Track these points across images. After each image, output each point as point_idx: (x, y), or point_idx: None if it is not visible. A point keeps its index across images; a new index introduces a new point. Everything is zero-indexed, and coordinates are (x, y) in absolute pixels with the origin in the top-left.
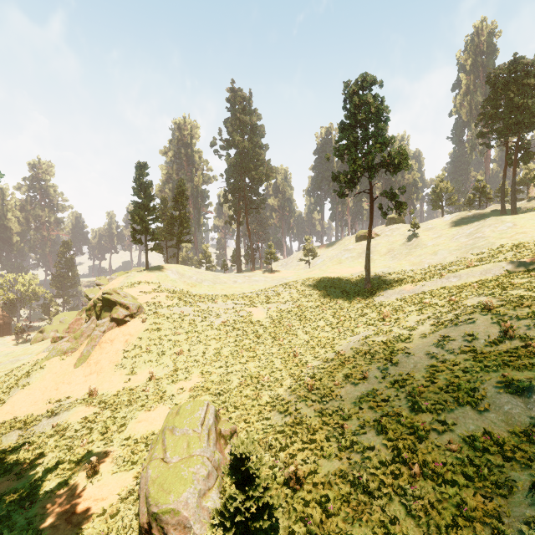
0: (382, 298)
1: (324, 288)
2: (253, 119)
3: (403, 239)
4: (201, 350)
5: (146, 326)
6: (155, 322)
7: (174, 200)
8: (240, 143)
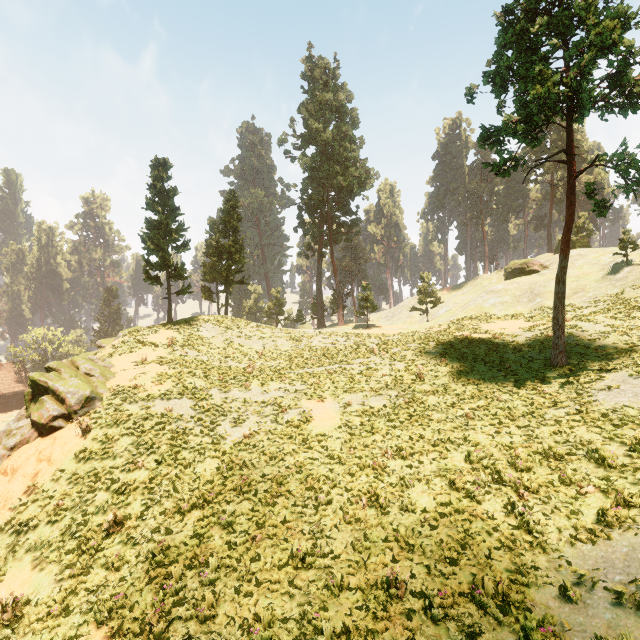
0: (620, 398)
1: (462, 363)
2: (340, 97)
3: (598, 271)
4: (166, 520)
5: (86, 441)
6: (105, 432)
7: (221, 221)
8: (320, 135)
